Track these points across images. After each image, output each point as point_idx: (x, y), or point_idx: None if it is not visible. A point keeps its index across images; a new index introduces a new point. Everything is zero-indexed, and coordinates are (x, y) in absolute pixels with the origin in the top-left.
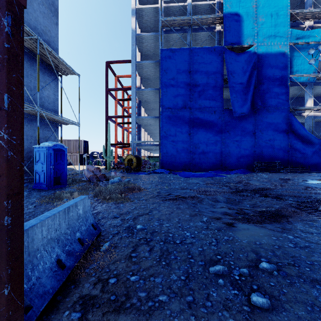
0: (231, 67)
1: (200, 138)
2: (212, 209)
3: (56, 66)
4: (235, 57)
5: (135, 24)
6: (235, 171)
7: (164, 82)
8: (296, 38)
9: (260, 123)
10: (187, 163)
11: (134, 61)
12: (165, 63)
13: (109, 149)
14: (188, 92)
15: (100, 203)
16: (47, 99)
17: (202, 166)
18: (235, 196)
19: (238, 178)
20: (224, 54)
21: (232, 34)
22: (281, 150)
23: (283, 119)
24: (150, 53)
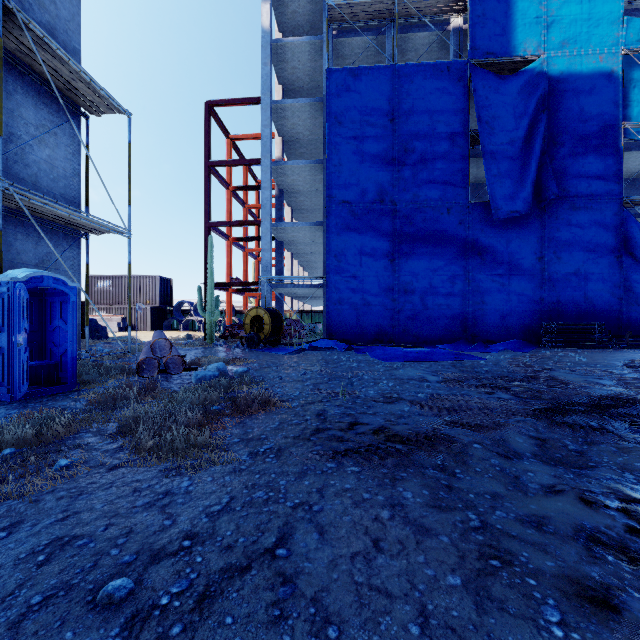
0: (487, 107)
1: (417, 269)
2: (522, 502)
3: (70, 87)
4: (497, 84)
5: (269, 18)
6: (501, 346)
7: (335, 144)
8: (638, 39)
9: (555, 234)
10: (386, 326)
11: (267, 100)
12: (336, 101)
13: (210, 295)
14: (389, 166)
15: (113, 470)
16: (48, 168)
17: (421, 333)
18: (558, 431)
19: (521, 365)
20: (471, 78)
21: (491, 32)
22: (603, 297)
23: (607, 225)
24: (303, 86)
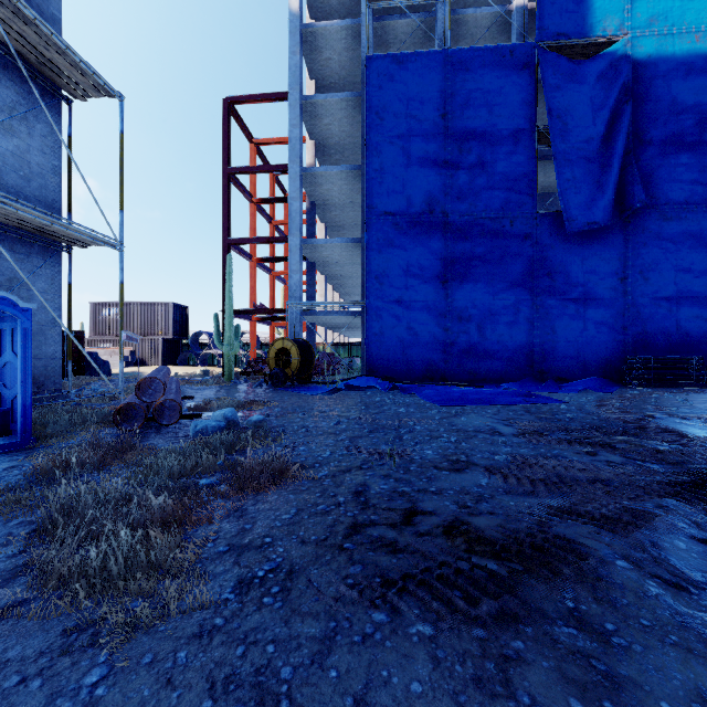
0: (559, 98)
1: (474, 292)
2: None
3: (43, 60)
4: (570, 70)
5: None
6: (579, 385)
7: (376, 144)
8: None
9: (640, 250)
10: (437, 360)
11: (296, 95)
12: (377, 93)
13: (228, 324)
14: (441, 170)
15: None
16: (17, 163)
17: (479, 368)
18: None
19: (615, 411)
20: (539, 63)
21: (563, 8)
22: (699, 326)
23: (705, 239)
24: (338, 81)
